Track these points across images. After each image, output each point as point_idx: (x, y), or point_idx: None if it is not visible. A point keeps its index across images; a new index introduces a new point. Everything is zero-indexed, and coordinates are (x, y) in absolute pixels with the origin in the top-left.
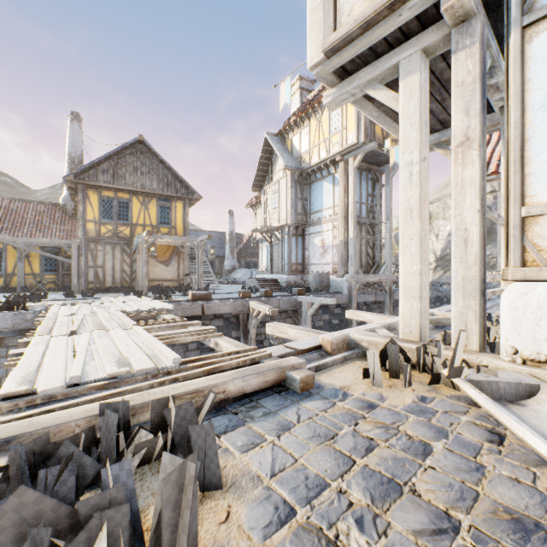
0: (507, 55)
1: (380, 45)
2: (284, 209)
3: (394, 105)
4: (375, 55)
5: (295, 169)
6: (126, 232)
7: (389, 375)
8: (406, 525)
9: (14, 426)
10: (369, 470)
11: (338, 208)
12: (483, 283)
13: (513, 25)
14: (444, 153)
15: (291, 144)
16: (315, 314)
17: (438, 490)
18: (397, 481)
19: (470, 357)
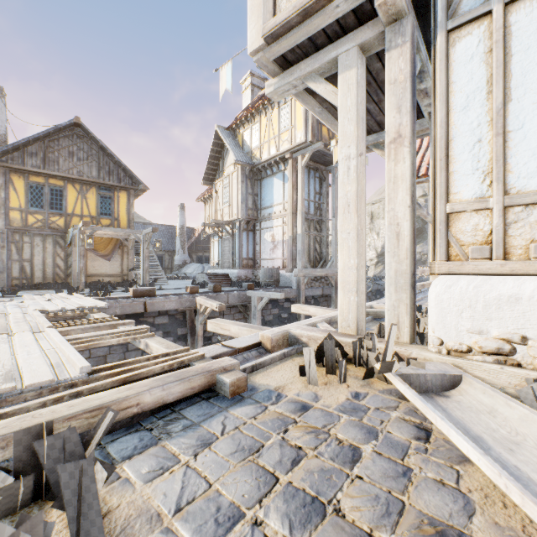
0: (434, 57)
1: (320, 37)
2: (235, 204)
3: (333, 99)
4: (315, 47)
5: (246, 164)
6: (60, 223)
7: (326, 371)
8: None
9: None
10: (292, 489)
11: (288, 205)
12: (413, 276)
13: (439, 28)
14: (382, 154)
15: (242, 138)
16: (265, 309)
17: (364, 505)
18: (322, 500)
19: (402, 350)
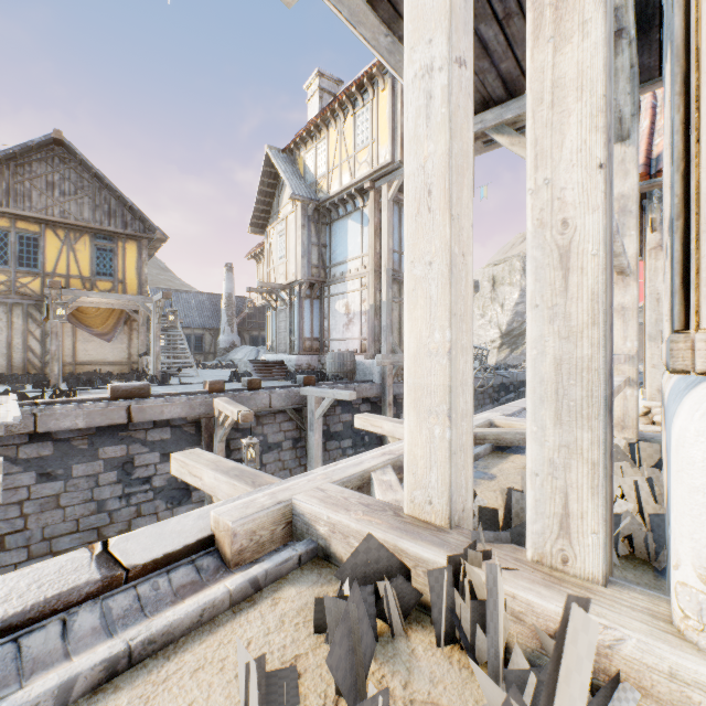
0: None
1: None
2: (293, 259)
3: None
4: None
5: (307, 200)
6: (34, 287)
7: (337, 688)
8: None
9: None
10: None
11: (368, 259)
12: (610, 378)
13: None
14: (510, 142)
15: (304, 164)
16: (331, 414)
17: None
18: None
19: None
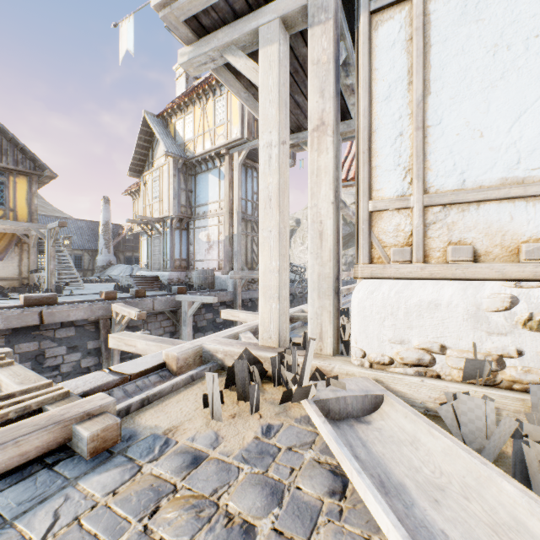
0: (357, 40)
1: (238, 1)
2: (166, 199)
3: (254, 77)
4: (234, 14)
5: (178, 157)
6: None
7: (238, 397)
8: None
9: None
10: None
11: (224, 203)
12: (337, 281)
13: (362, 7)
14: None
15: (175, 129)
16: (198, 314)
17: None
18: None
19: (324, 364)
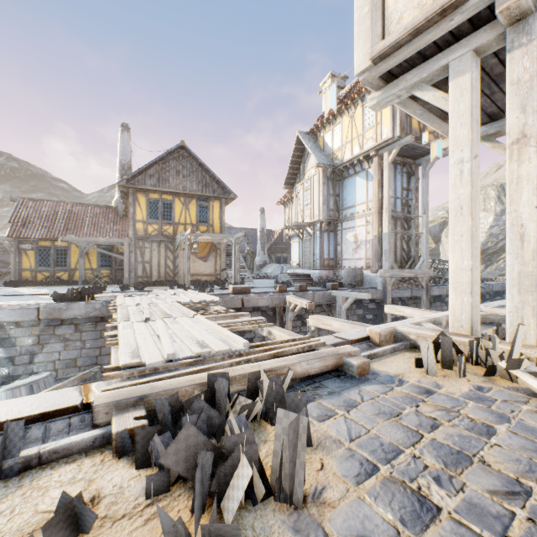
0: None
1: (429, 48)
2: (316, 206)
3: (443, 105)
4: (423, 58)
5: (327, 166)
6: (170, 231)
7: (441, 366)
8: (480, 485)
9: (141, 388)
10: (438, 443)
11: (372, 204)
12: None
13: None
14: (492, 146)
15: (323, 141)
16: (349, 309)
17: (507, 462)
18: (466, 453)
19: (527, 351)
